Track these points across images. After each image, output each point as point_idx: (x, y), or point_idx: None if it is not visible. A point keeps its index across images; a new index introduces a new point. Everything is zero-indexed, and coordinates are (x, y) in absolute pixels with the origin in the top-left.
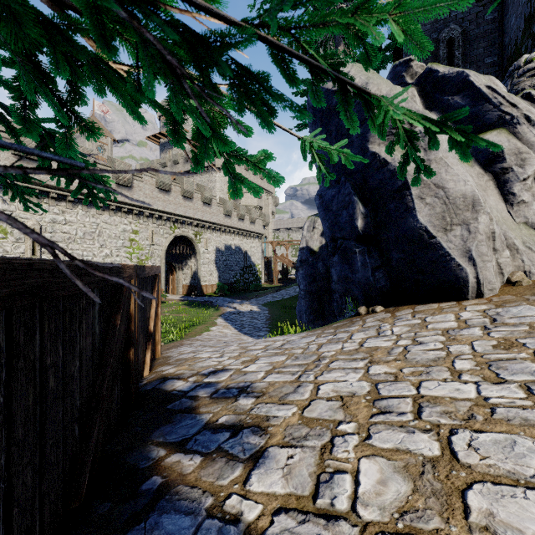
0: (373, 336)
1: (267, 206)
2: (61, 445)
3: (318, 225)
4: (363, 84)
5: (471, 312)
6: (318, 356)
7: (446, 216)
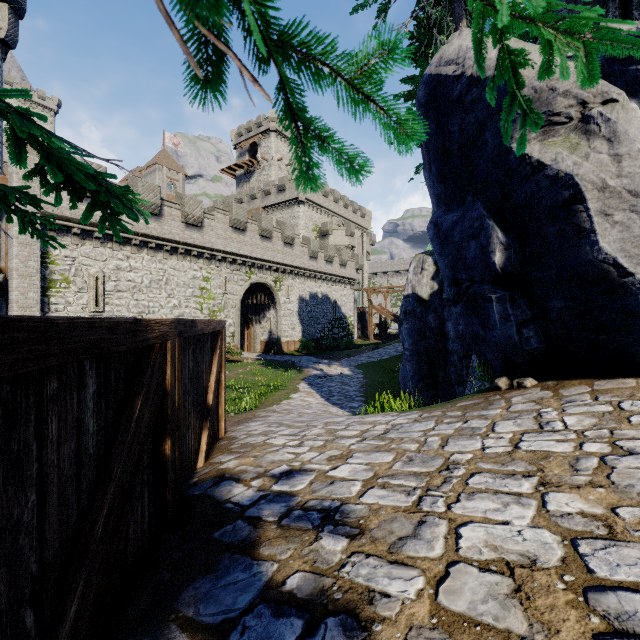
0: (532, 430)
1: (361, 246)
2: None
3: (427, 265)
4: None
5: None
6: (444, 460)
7: None
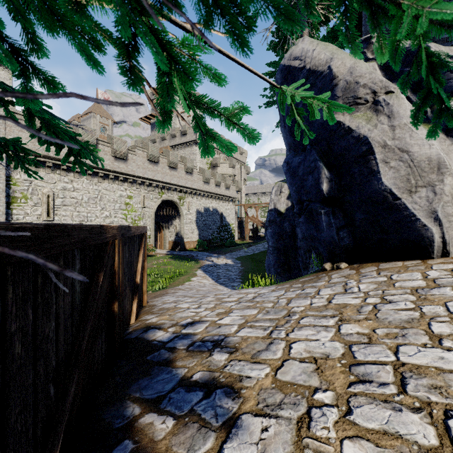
0: (340, 292)
1: (240, 174)
2: (31, 409)
3: (284, 189)
4: (327, 59)
5: (439, 271)
6: (287, 311)
7: (411, 178)
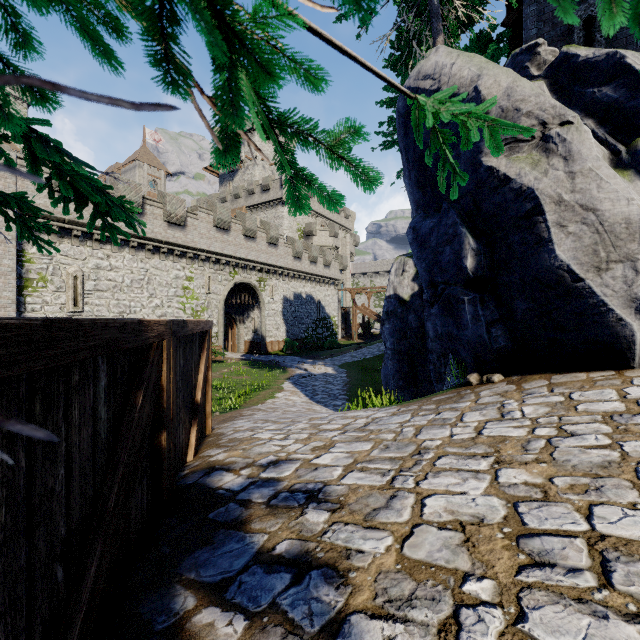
0: (494, 419)
1: (345, 246)
2: (24, 606)
3: (408, 267)
4: (473, 77)
5: None
6: (417, 446)
7: (600, 249)
